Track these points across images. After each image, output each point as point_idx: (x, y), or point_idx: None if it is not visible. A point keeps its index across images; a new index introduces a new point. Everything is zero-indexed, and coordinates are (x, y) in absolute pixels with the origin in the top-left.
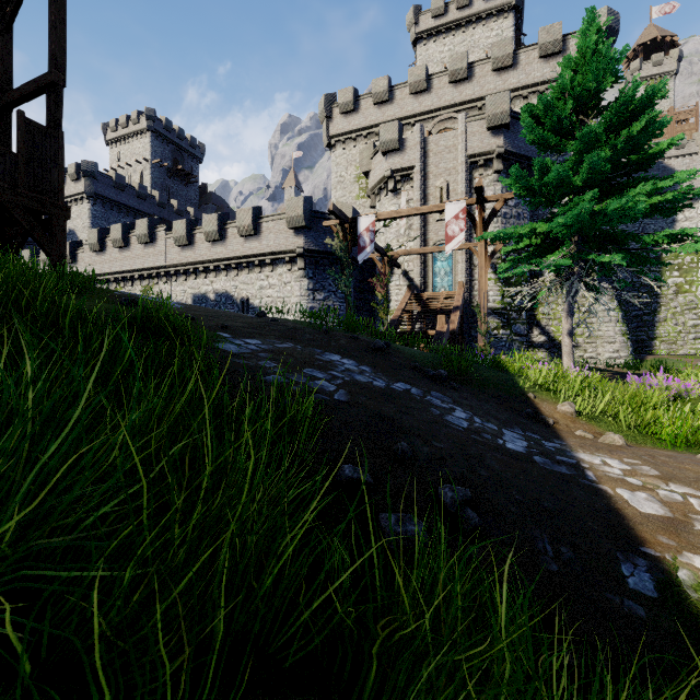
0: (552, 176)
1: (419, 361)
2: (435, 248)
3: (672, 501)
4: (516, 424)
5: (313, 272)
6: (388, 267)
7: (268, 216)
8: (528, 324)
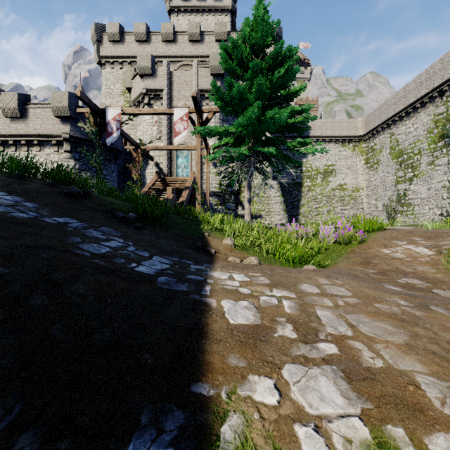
0: (236, 91)
1: (116, 207)
2: (175, 147)
3: (267, 306)
4: (178, 253)
5: (79, 156)
6: (142, 157)
7: (35, 103)
8: (236, 203)
